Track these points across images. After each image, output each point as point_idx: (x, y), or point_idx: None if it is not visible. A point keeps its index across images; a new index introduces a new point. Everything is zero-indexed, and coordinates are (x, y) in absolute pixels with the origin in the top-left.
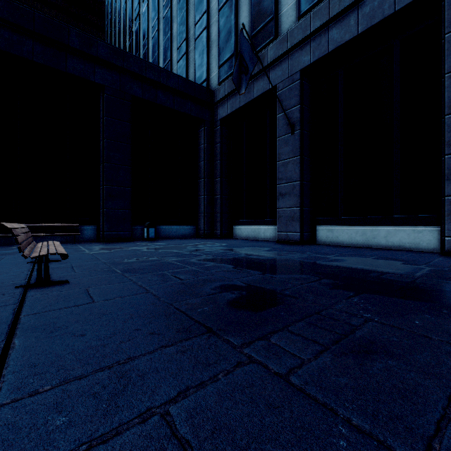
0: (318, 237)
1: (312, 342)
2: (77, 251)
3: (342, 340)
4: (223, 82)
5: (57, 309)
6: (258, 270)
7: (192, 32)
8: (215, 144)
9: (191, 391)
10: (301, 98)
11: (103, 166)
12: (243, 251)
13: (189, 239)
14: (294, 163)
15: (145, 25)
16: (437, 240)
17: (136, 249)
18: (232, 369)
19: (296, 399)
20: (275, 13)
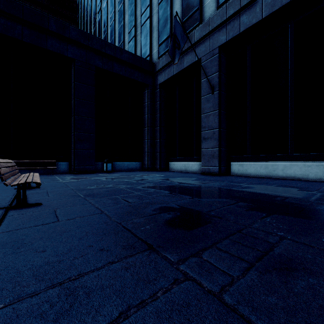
0: (232, 170)
1: (238, 258)
2: (53, 180)
3: (264, 257)
4: (162, 56)
5: (27, 227)
6: (189, 195)
7: (139, 20)
8: (156, 102)
9: (132, 311)
10: (219, 67)
11: (73, 118)
12: (176, 181)
13: (137, 172)
14: (214, 115)
15: (105, 17)
16: (323, 172)
17: (97, 179)
18: (169, 287)
19: (231, 322)
20: (200, 4)
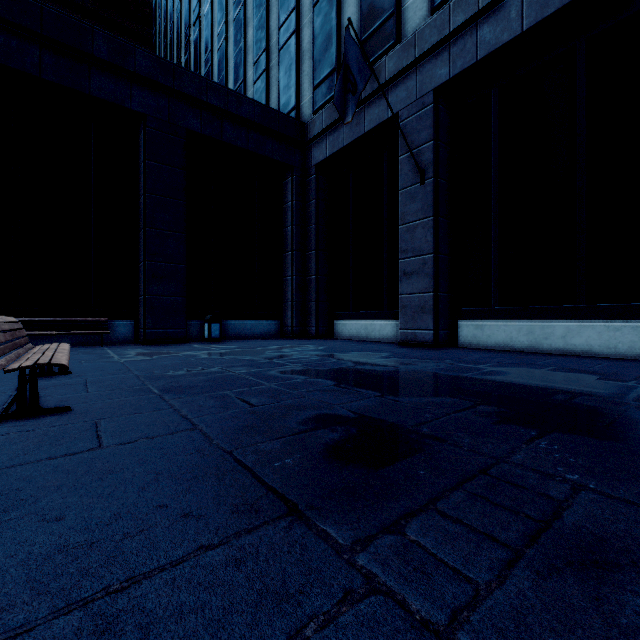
0: (461, 336)
1: (486, 538)
2: (101, 357)
3: (543, 535)
4: (320, 110)
5: (33, 462)
6: (375, 390)
7: (275, 39)
8: (309, 202)
9: None
10: (435, 130)
11: (144, 233)
12: (349, 359)
13: (271, 340)
14: (425, 228)
15: (208, 32)
16: None
17: (190, 355)
18: (334, 611)
19: None
20: (396, 5)
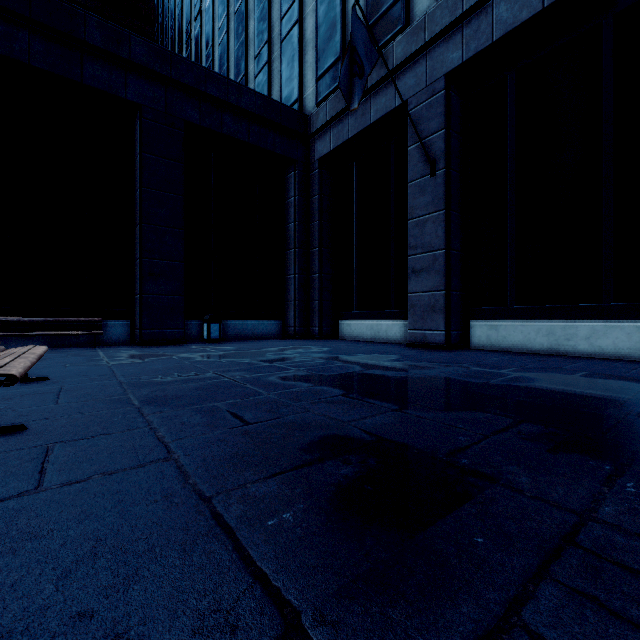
0: (474, 337)
1: None
2: (89, 360)
3: None
4: (324, 101)
5: None
6: (390, 401)
7: (277, 30)
8: (312, 197)
9: None
10: (446, 118)
11: (139, 229)
12: (357, 362)
13: (272, 341)
14: (436, 222)
15: (209, 27)
16: None
17: (184, 358)
18: None
19: None
20: None
